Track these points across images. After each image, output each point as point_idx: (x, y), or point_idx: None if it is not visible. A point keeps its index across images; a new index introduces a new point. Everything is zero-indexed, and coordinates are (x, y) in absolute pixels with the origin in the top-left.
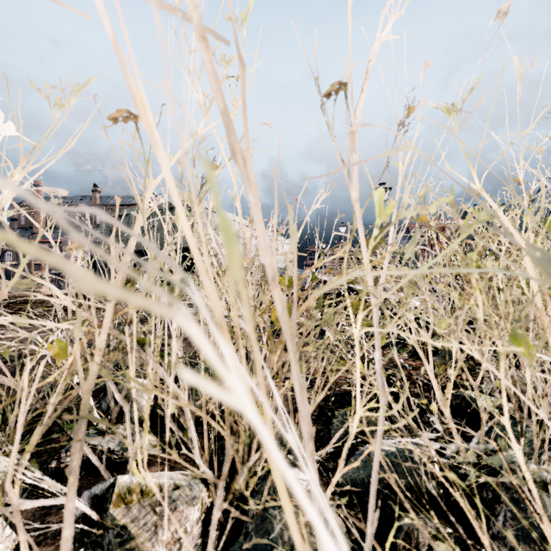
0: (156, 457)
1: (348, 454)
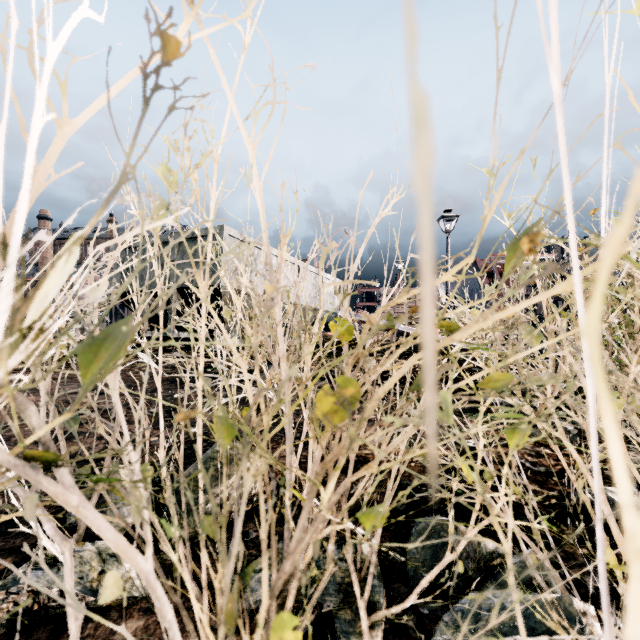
0: (137, 601)
1: (435, 596)
